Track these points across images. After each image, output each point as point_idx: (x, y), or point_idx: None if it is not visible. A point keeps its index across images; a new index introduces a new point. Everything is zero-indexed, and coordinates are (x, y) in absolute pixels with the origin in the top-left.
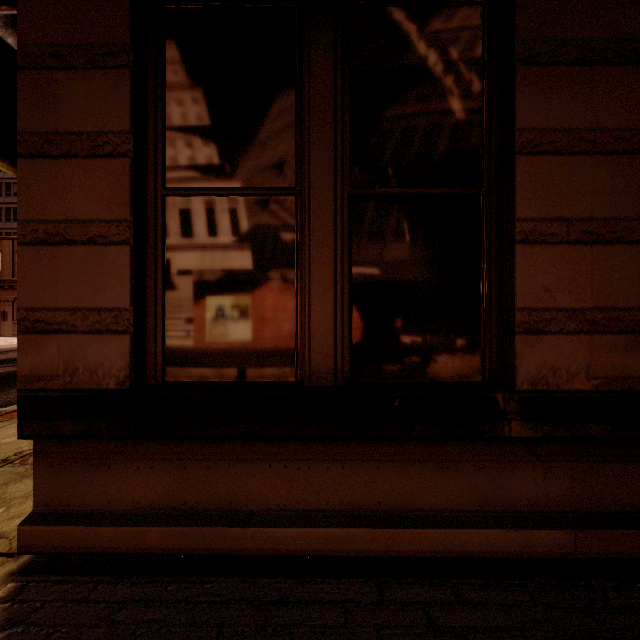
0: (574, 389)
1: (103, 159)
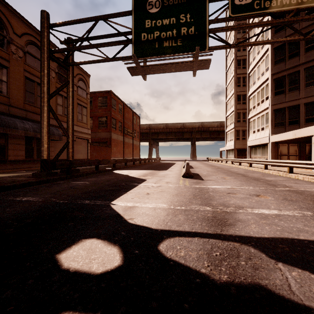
0: (13, 160)
1: None
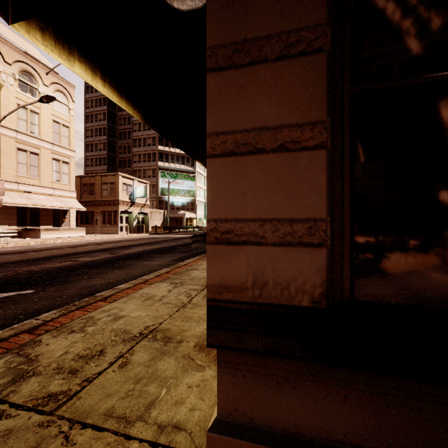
0: None
1: (295, 59)
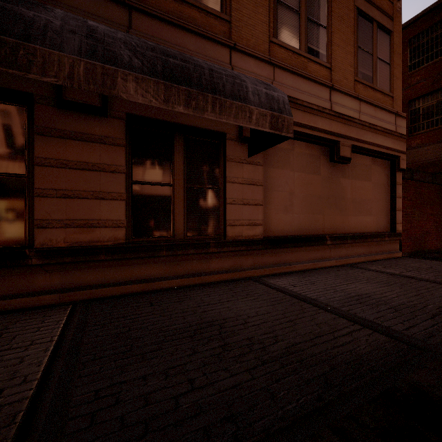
0: (59, 246)
1: None
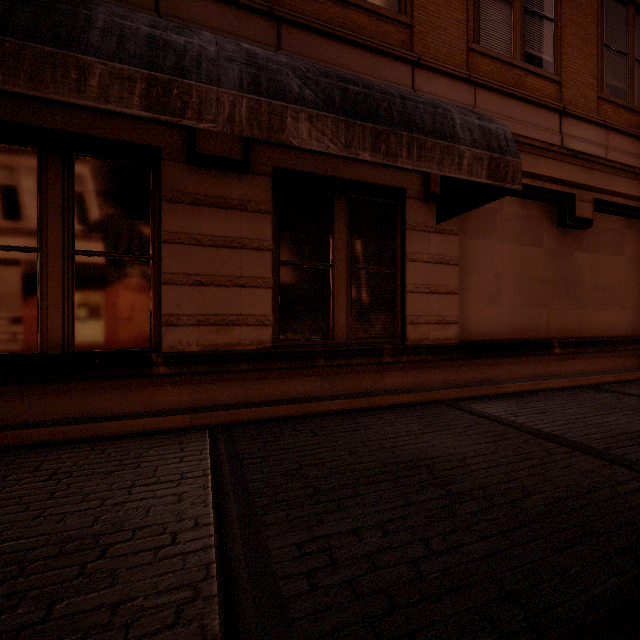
0: (191, 351)
1: None
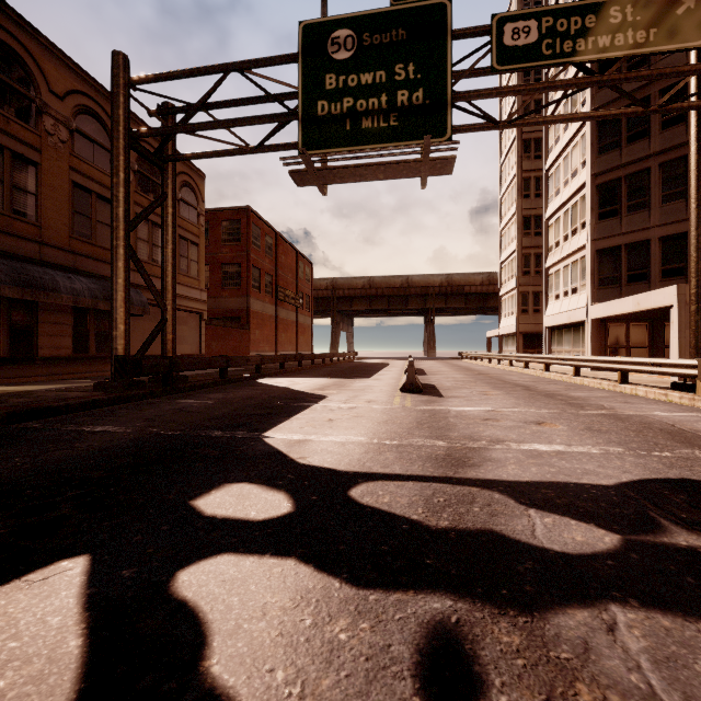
0: (48, 356)
1: None
